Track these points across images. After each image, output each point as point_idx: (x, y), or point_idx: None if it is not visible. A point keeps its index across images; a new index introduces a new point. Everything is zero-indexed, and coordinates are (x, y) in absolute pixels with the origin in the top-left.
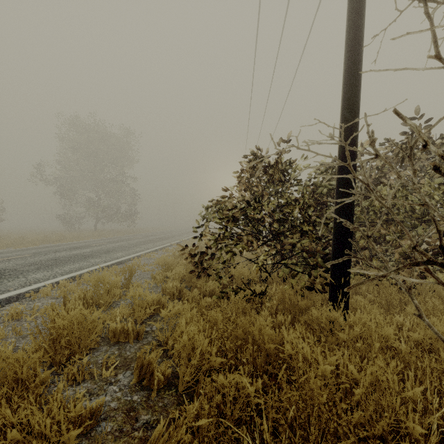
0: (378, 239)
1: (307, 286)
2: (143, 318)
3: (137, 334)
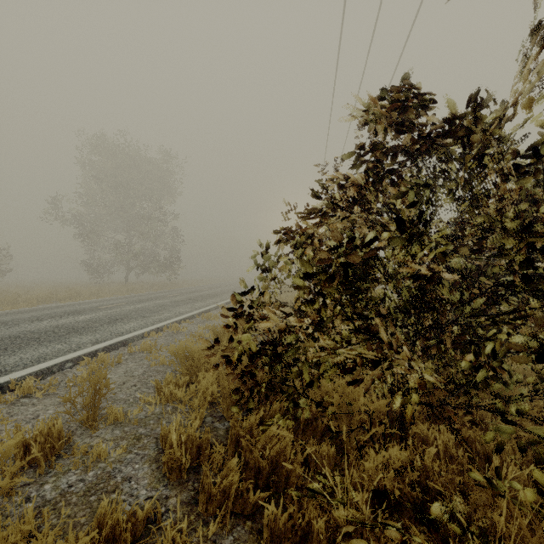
0: None
1: None
2: None
3: None
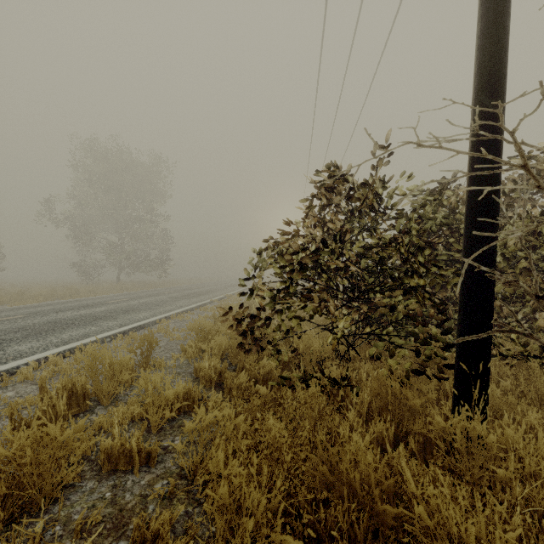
0: (510, 297)
1: (414, 370)
2: (161, 424)
3: (148, 455)
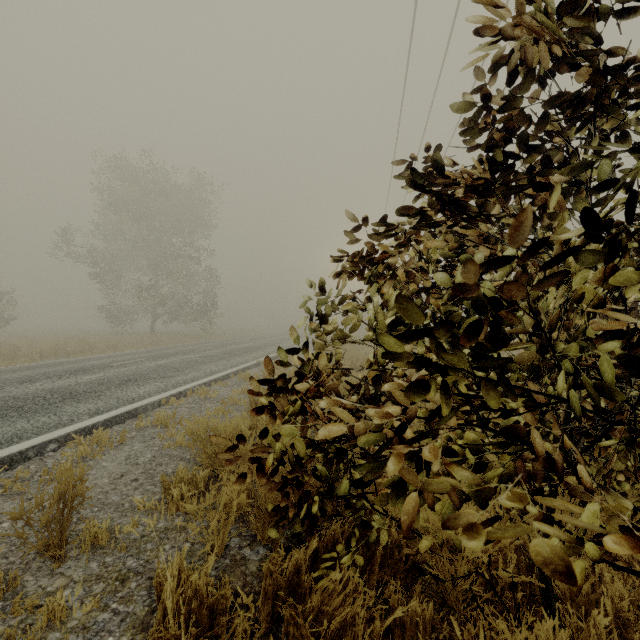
0: None
1: None
2: None
3: None
